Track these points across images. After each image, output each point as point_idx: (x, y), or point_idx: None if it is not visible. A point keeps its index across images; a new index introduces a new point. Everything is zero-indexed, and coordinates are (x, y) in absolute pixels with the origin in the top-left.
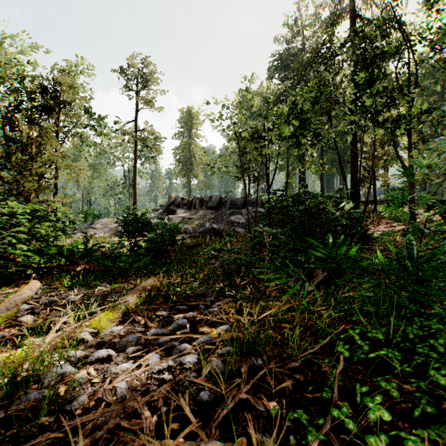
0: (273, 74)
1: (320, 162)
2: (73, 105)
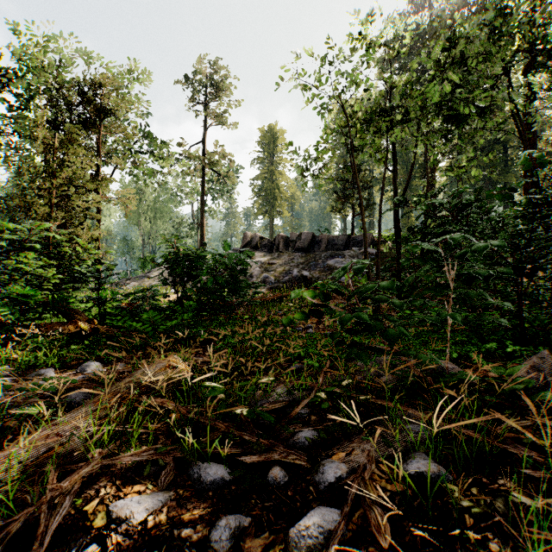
0: (386, 65)
1: (484, 160)
2: (119, 114)
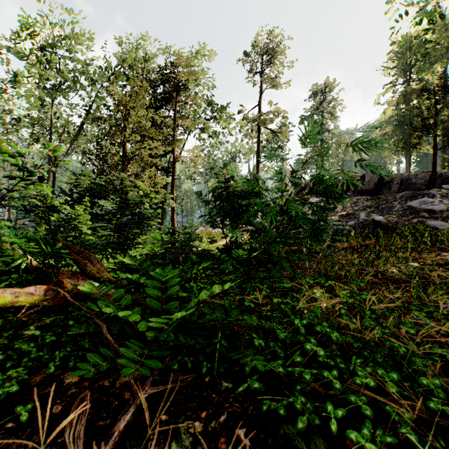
0: None
1: None
2: (187, 83)
